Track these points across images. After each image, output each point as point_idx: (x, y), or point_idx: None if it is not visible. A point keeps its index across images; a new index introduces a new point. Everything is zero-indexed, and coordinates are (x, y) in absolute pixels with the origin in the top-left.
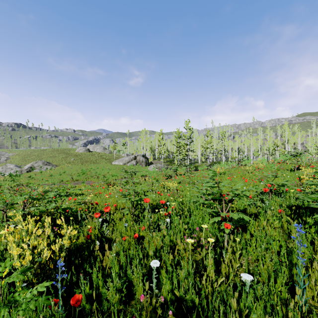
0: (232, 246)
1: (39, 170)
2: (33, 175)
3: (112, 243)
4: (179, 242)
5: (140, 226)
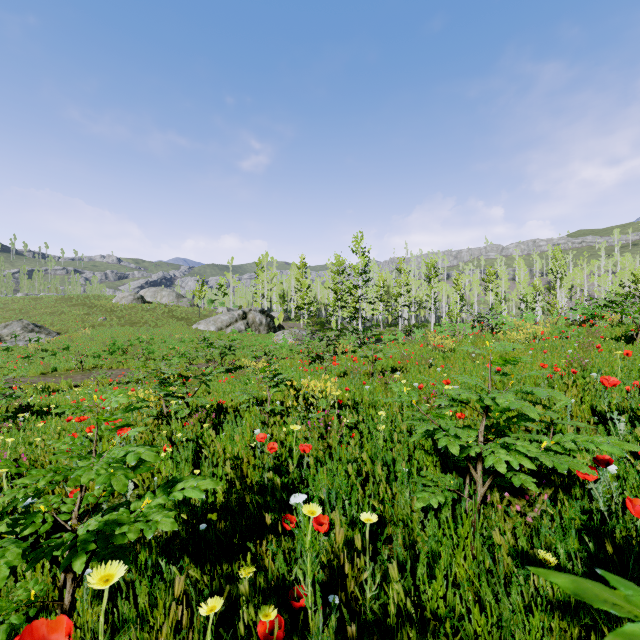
0: None
1: (11, 344)
2: None
3: None
4: None
5: None
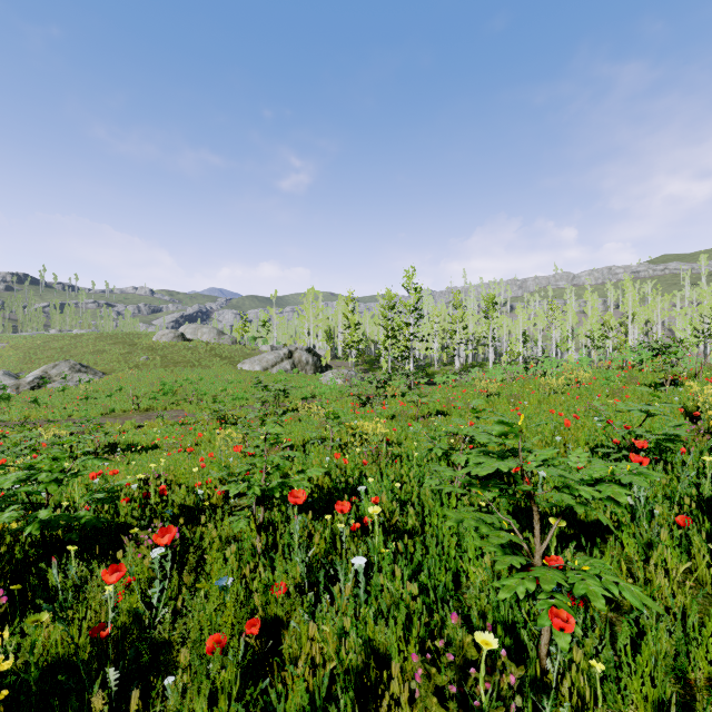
0: (562, 659)
1: (61, 385)
2: (45, 396)
3: (175, 654)
4: (395, 683)
5: (276, 574)
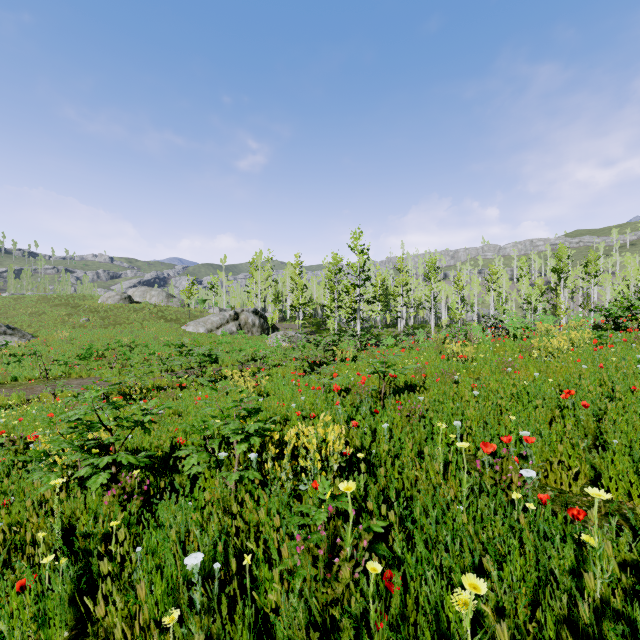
0: None
1: None
2: None
3: None
4: None
5: None
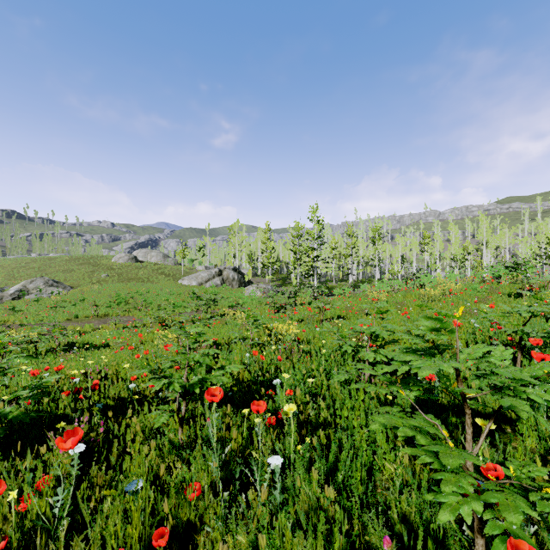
0: None
1: (37, 296)
2: (23, 305)
3: None
4: None
5: (193, 470)
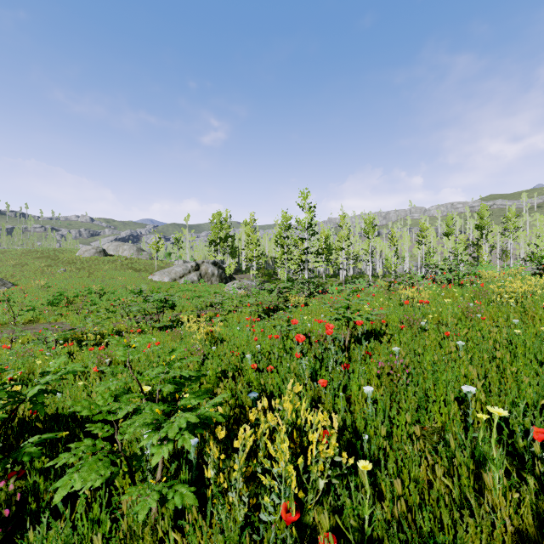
0: None
1: None
2: None
3: None
4: None
5: None
